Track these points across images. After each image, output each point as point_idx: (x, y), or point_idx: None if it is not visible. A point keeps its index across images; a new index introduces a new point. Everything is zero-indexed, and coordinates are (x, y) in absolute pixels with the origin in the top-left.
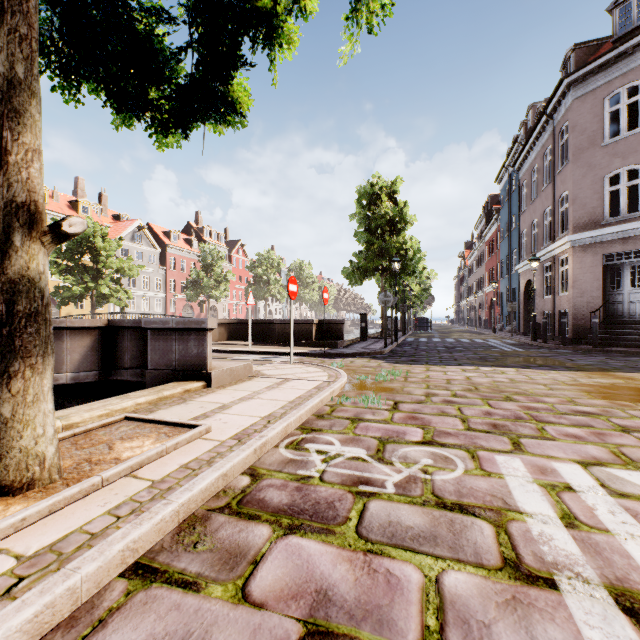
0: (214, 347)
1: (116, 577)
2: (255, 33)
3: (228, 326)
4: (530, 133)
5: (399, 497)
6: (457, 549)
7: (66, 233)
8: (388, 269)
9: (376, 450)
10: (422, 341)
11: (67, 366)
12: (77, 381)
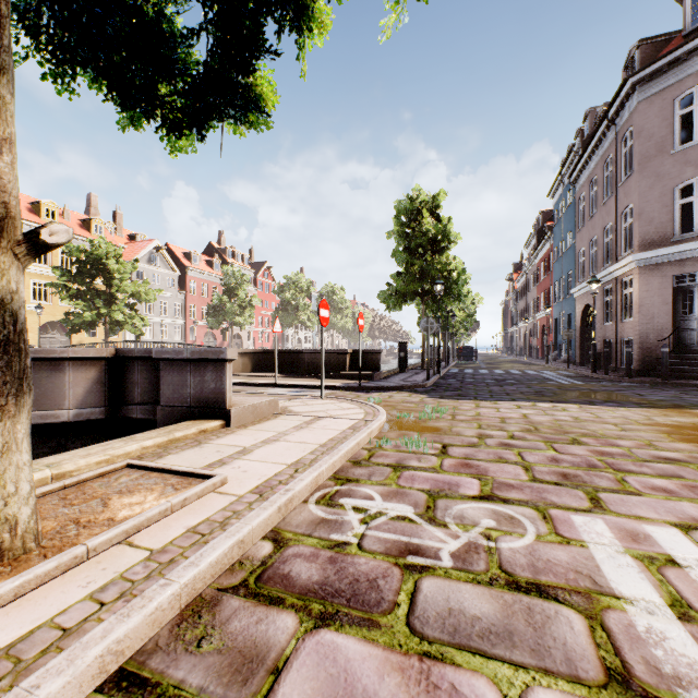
0: (237, 379)
1: (91, 693)
2: (280, 13)
3: (252, 356)
4: (589, 140)
5: (459, 573)
6: (542, 653)
7: (45, 243)
8: (430, 293)
9: (425, 507)
10: (468, 373)
11: (69, 402)
12: (81, 418)
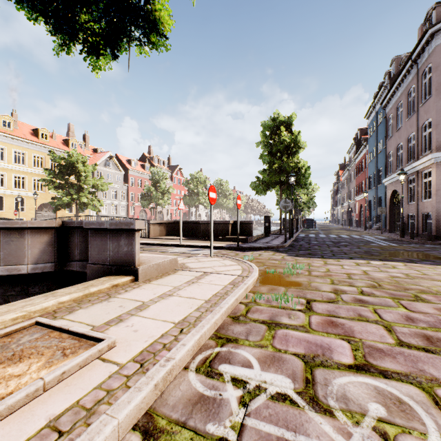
0: (155, 241)
1: None
2: None
3: (166, 225)
4: (396, 76)
5: None
6: None
7: None
8: (285, 182)
9: (304, 381)
10: (312, 237)
11: (28, 259)
12: (36, 271)
